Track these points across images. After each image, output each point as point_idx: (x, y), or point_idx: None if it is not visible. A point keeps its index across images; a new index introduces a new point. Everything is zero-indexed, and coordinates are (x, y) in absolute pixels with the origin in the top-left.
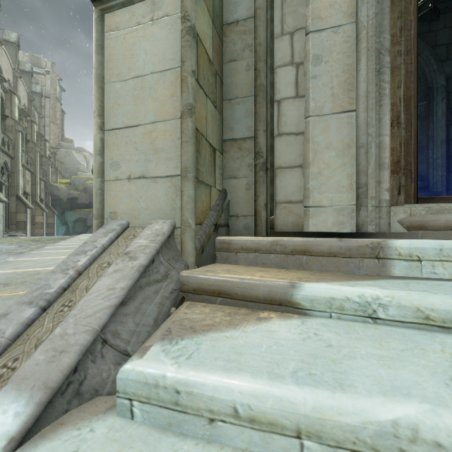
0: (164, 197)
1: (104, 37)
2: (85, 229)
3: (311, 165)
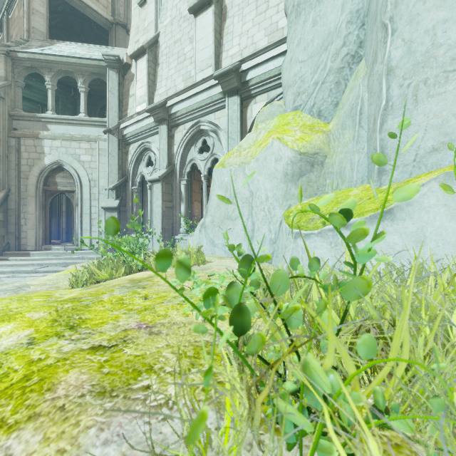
0: None
1: None
2: None
3: (27, 238)
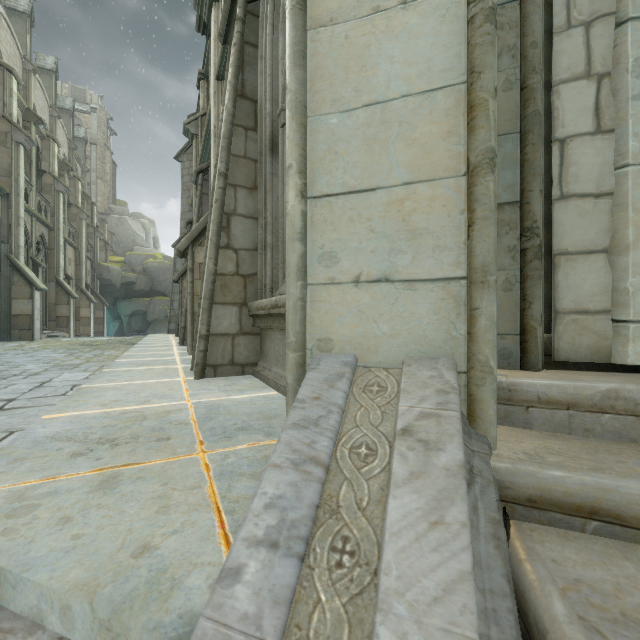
0: (431, 316)
1: (307, 38)
2: (144, 325)
3: (631, 250)
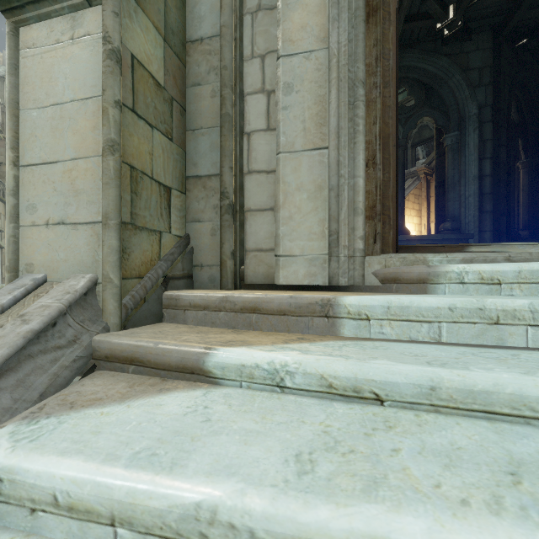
0: (86, 247)
1: (20, 55)
2: None
3: (281, 208)
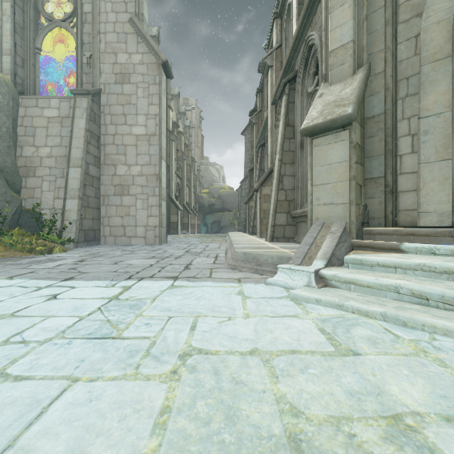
0: (341, 211)
1: (313, 149)
2: (219, 229)
3: (421, 190)
